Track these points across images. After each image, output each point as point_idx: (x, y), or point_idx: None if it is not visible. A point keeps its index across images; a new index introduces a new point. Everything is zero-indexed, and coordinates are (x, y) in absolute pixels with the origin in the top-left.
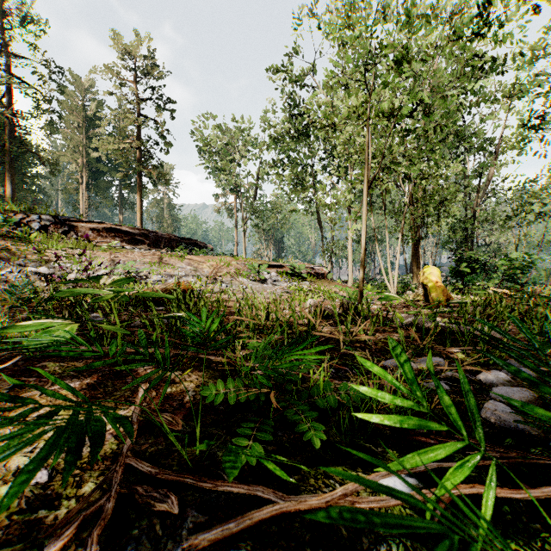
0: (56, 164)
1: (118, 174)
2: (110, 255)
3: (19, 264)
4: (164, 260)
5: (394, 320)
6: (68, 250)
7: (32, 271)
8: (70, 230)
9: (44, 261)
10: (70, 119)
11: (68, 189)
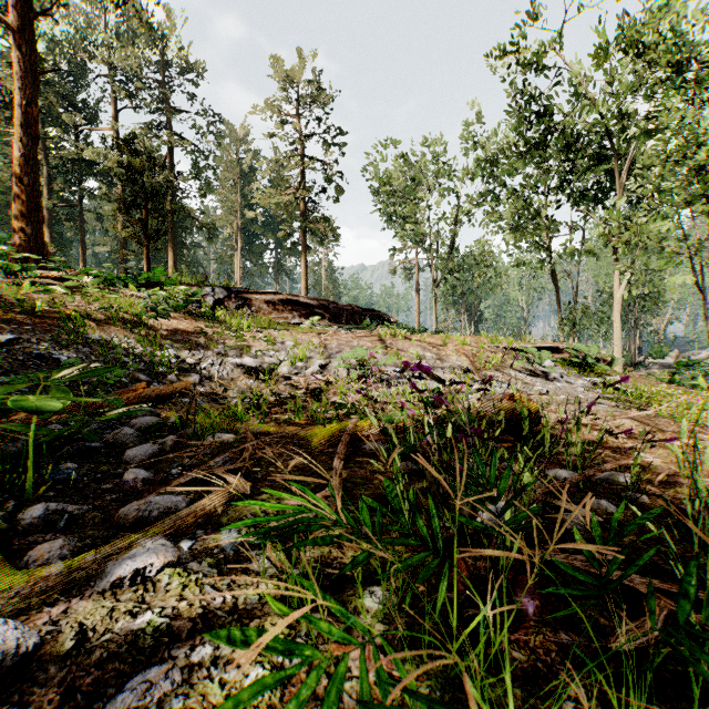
0: (215, 229)
1: (279, 234)
2: (319, 337)
3: (218, 353)
4: (389, 343)
5: None
6: (261, 330)
7: (236, 363)
8: (243, 304)
9: (245, 348)
10: (225, 176)
11: (223, 258)
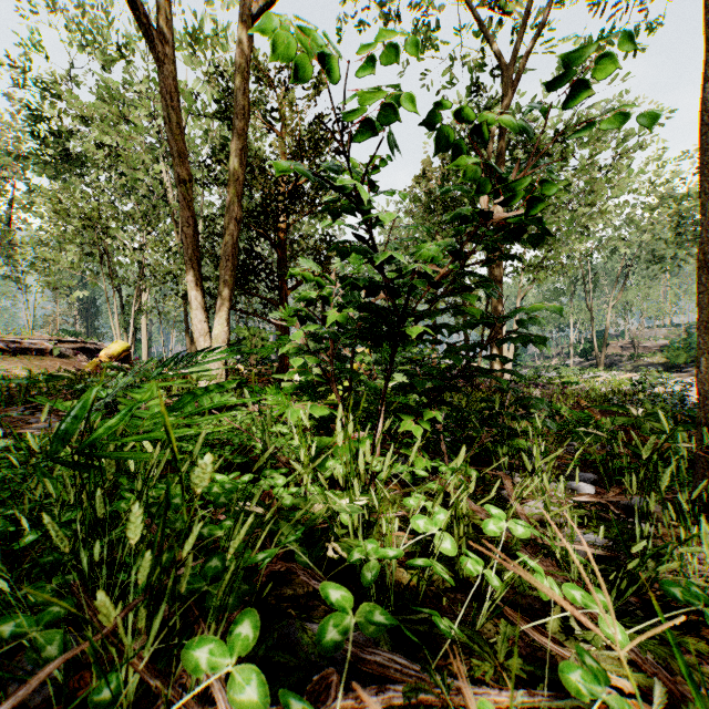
0: None
1: None
2: None
3: None
4: None
5: None
6: None
7: None
8: None
9: None
10: None
11: None
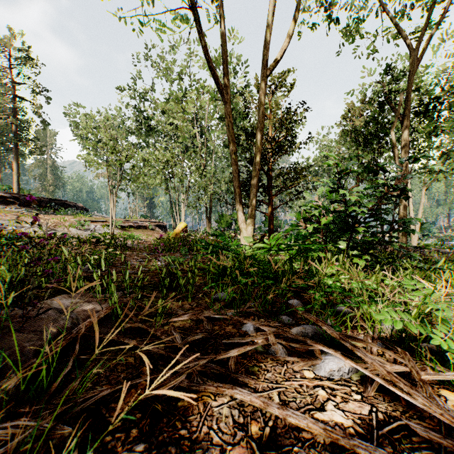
0: None
1: None
2: None
3: None
4: (21, 218)
5: (87, 241)
6: None
7: None
8: None
9: None
10: None
11: None
